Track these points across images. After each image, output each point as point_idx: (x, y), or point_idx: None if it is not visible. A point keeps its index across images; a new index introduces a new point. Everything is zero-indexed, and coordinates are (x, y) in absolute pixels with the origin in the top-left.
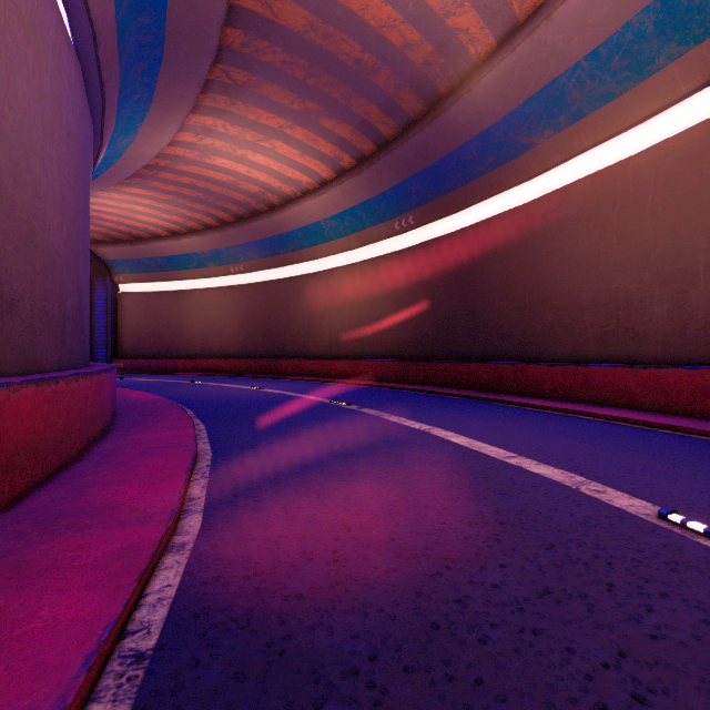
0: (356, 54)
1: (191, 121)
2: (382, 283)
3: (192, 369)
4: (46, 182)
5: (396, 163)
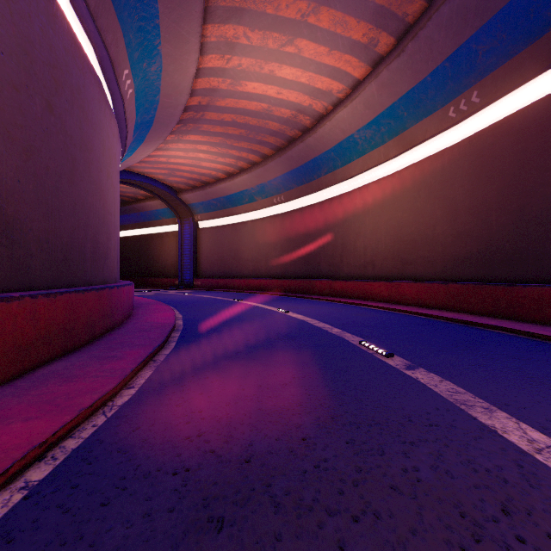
0: None
1: (213, 36)
2: (428, 190)
3: (245, 288)
4: None
5: (456, 14)
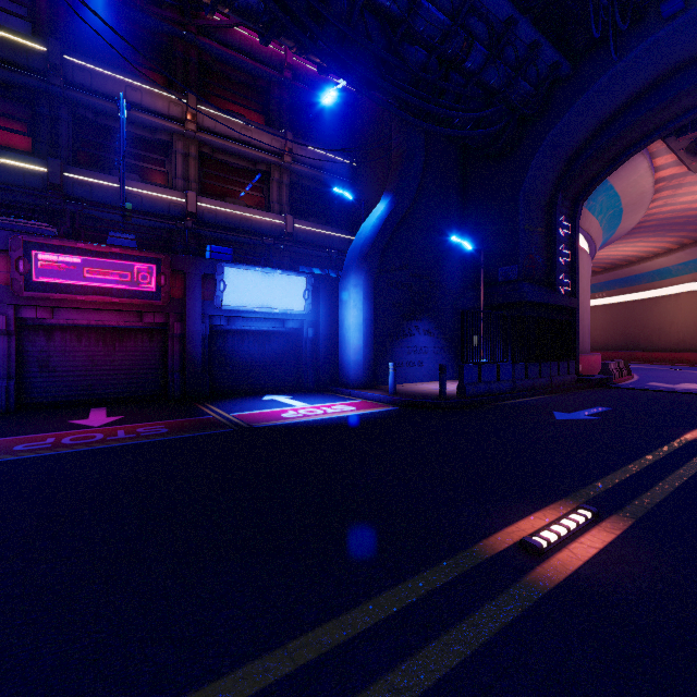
0: (684, 220)
1: None
2: None
3: None
4: None
5: None
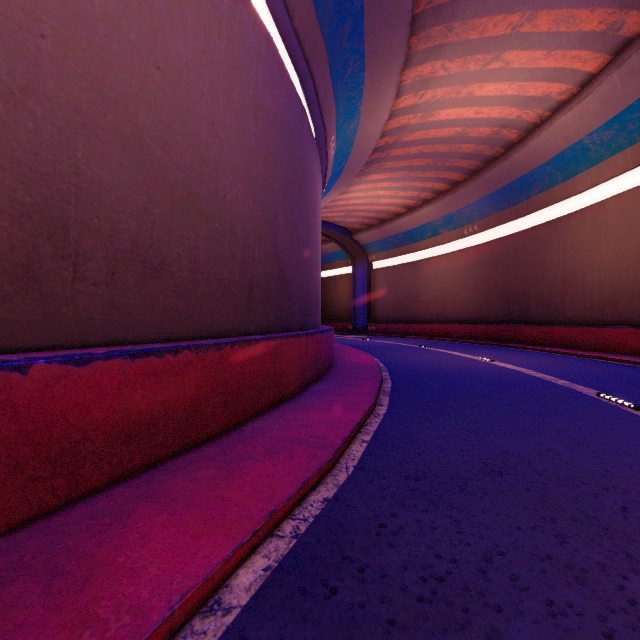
0: None
1: (408, 79)
2: None
3: (427, 334)
4: (218, 149)
5: None
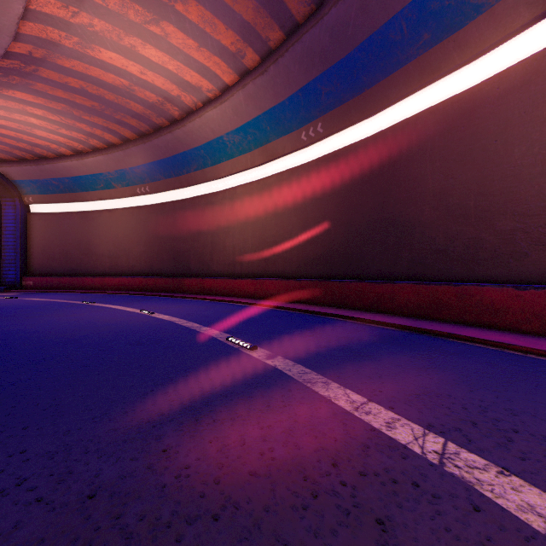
0: None
1: None
2: (286, 199)
3: (100, 287)
4: None
5: (307, 54)
